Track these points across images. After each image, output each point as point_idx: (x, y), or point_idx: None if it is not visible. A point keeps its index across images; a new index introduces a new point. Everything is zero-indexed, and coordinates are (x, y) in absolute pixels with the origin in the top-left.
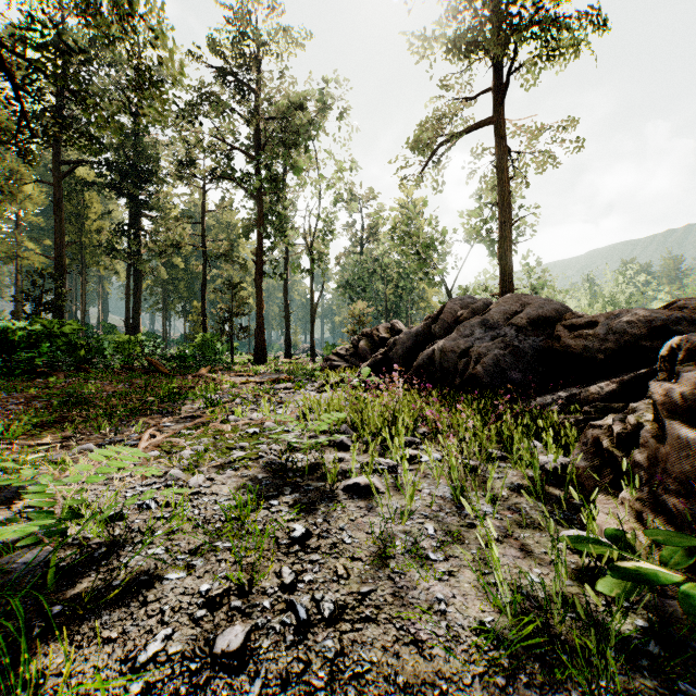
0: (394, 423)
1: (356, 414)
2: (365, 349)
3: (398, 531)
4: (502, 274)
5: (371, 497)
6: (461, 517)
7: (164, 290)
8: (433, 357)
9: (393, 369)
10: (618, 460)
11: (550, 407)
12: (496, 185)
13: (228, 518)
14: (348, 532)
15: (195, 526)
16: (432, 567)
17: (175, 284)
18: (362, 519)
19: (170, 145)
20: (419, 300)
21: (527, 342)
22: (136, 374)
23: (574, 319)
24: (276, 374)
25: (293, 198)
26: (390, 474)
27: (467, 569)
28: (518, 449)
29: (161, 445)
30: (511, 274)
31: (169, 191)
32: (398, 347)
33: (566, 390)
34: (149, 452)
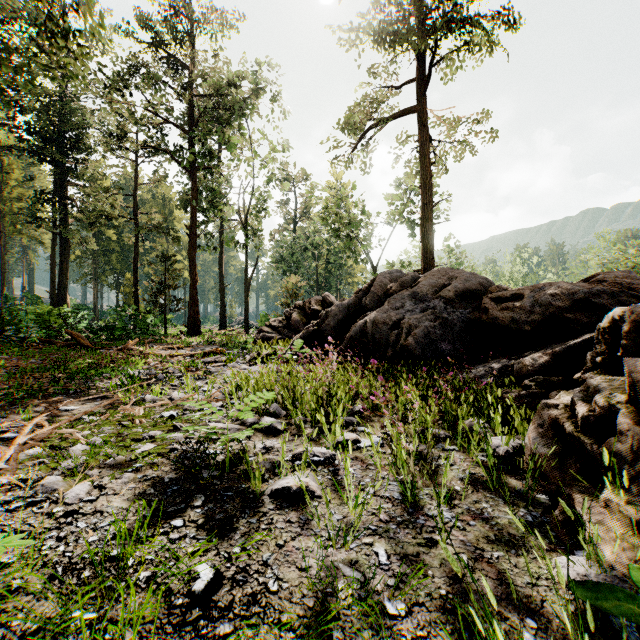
0: (328, 400)
1: (287, 393)
2: (298, 321)
3: (341, 561)
4: (425, 252)
5: (304, 504)
6: (417, 529)
7: (95, 262)
8: (365, 329)
9: (325, 340)
10: (582, 446)
11: (483, 379)
12: (418, 171)
13: (105, 558)
14: (274, 569)
15: (50, 578)
16: (392, 631)
17: (107, 256)
18: (293, 543)
19: (100, 114)
20: (347, 276)
21: (456, 314)
22: (52, 348)
23: (500, 292)
24: (209, 346)
25: (227, 174)
26: (327, 468)
27: (439, 628)
28: (461, 428)
29: (46, 439)
30: (432, 252)
31: (99, 162)
32: (330, 319)
33: (496, 362)
34: (27, 450)
